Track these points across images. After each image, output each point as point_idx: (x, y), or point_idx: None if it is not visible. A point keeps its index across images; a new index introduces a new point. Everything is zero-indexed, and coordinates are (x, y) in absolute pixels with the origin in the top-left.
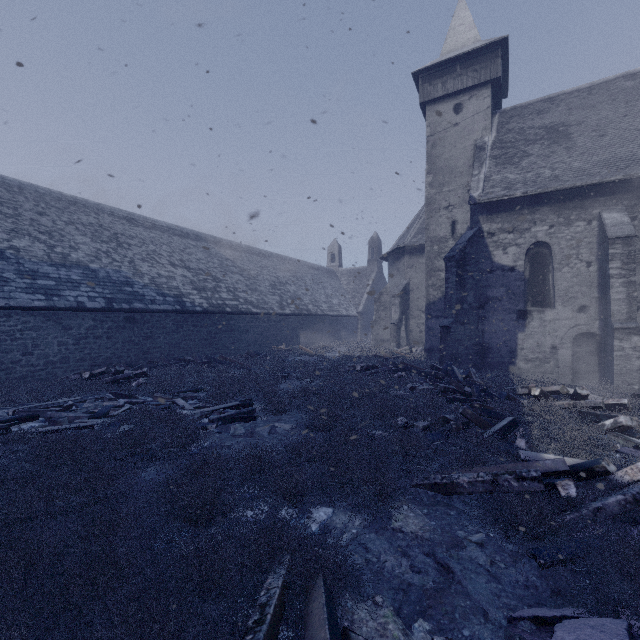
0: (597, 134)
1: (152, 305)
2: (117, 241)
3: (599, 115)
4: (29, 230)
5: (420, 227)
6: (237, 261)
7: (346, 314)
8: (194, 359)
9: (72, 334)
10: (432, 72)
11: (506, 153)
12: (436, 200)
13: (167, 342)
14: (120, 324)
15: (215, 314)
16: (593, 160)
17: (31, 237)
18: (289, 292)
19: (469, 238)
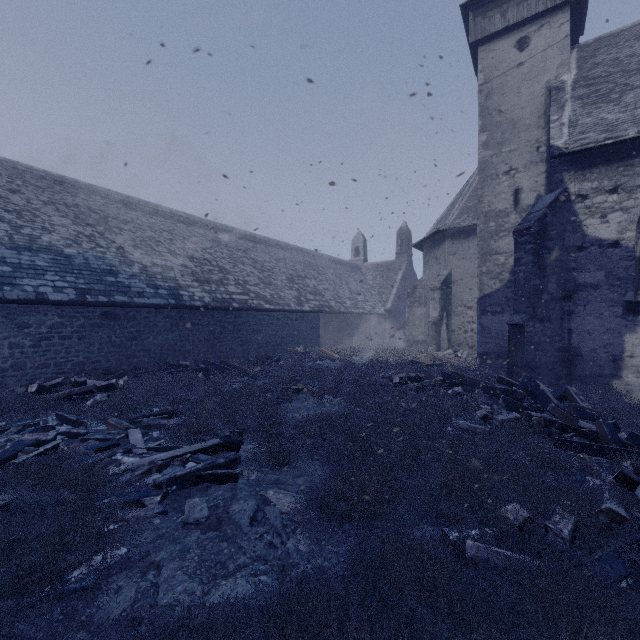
0: None
1: (139, 298)
2: (106, 225)
3: None
4: None
5: (464, 206)
6: (250, 252)
7: (373, 312)
8: (189, 364)
9: (30, 333)
10: (487, 1)
11: (597, 90)
12: (492, 164)
13: (158, 343)
14: (96, 321)
15: (219, 310)
16: None
17: None
18: (308, 287)
19: (550, 203)
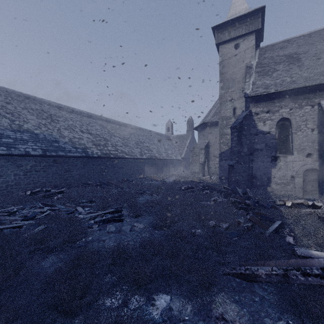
0: (316, 58)
1: (69, 153)
2: (51, 118)
3: (316, 48)
4: (0, 111)
5: (215, 112)
6: (117, 130)
7: (175, 158)
8: (92, 183)
9: (22, 169)
10: (222, 27)
11: (264, 69)
12: (225, 96)
13: (78, 173)
14: (51, 164)
15: (105, 158)
16: (314, 72)
17: (1, 115)
18: (145, 147)
19: (244, 116)
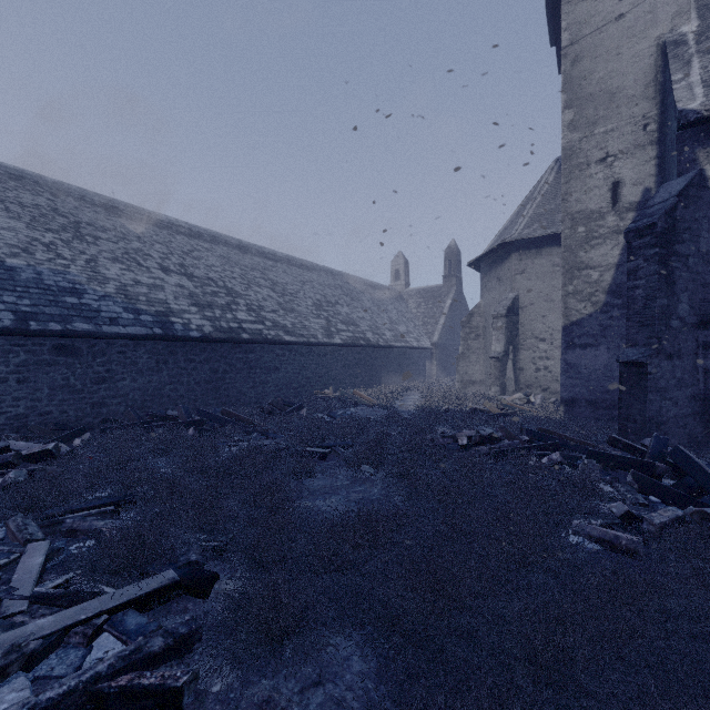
0: None
1: (110, 326)
2: (76, 232)
3: None
4: None
5: (535, 212)
6: (269, 272)
7: (417, 345)
8: (178, 415)
9: None
10: None
11: None
12: (581, 150)
13: (138, 387)
14: (45, 357)
15: (224, 343)
16: None
17: None
18: (340, 315)
19: (682, 189)
